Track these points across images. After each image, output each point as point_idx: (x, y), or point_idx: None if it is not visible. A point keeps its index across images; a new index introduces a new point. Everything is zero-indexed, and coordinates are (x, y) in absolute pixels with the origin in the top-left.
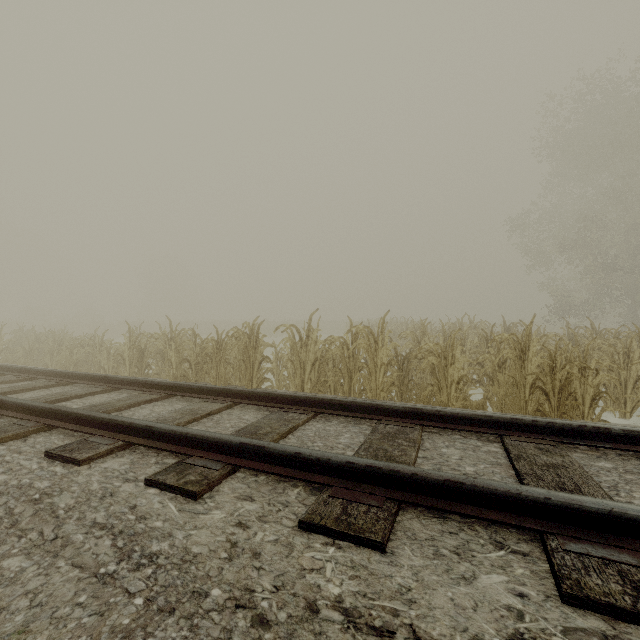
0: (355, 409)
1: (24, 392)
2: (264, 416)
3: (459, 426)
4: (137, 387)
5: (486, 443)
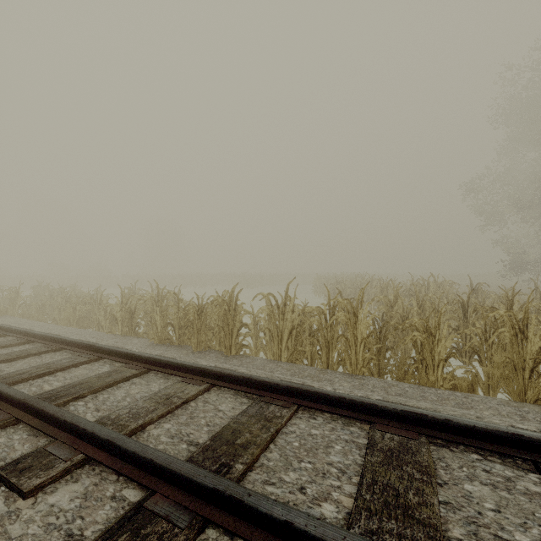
0: (343, 405)
1: (18, 360)
2: (242, 410)
3: (476, 441)
4: (120, 358)
5: (518, 473)
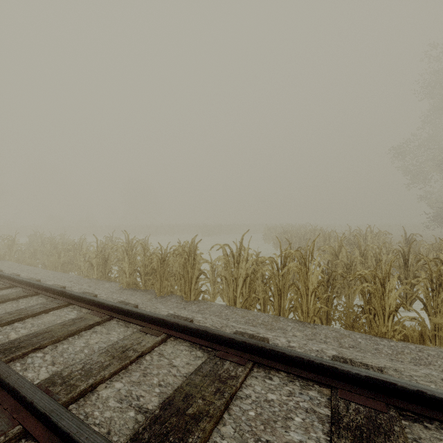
0: (301, 365)
1: None
2: (196, 367)
3: None
4: (87, 304)
5: None
